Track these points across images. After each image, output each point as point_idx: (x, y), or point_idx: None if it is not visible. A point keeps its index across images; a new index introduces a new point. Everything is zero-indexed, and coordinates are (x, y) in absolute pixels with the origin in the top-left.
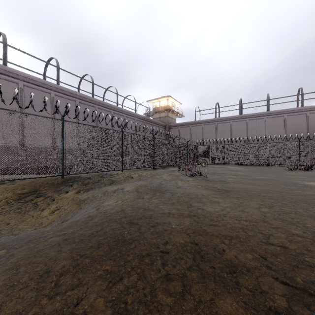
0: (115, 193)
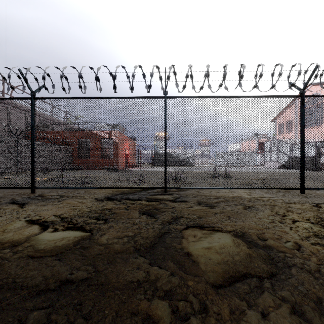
0: None
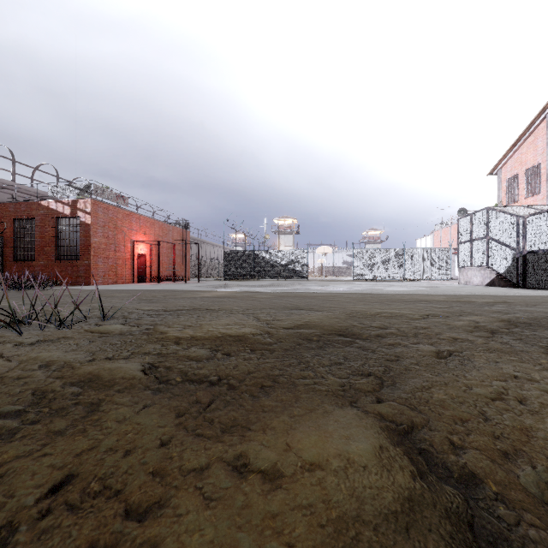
0: (533, 525)
